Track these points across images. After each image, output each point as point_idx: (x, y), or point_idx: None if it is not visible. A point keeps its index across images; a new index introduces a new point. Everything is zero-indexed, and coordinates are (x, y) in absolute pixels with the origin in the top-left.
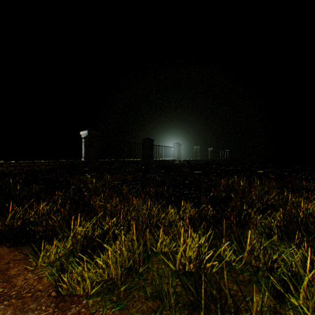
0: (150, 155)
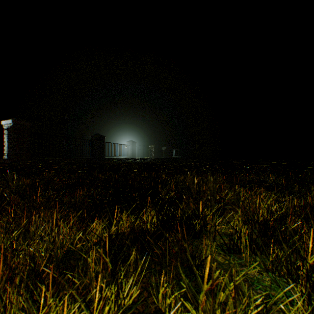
0: (101, 153)
